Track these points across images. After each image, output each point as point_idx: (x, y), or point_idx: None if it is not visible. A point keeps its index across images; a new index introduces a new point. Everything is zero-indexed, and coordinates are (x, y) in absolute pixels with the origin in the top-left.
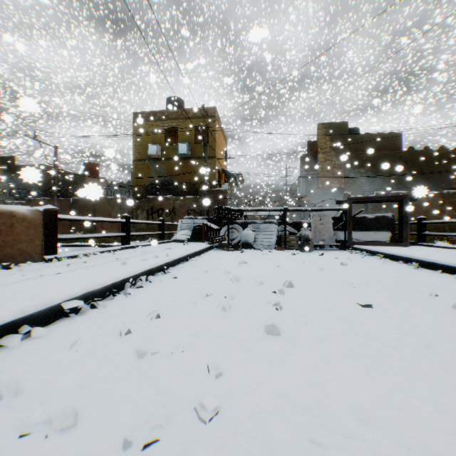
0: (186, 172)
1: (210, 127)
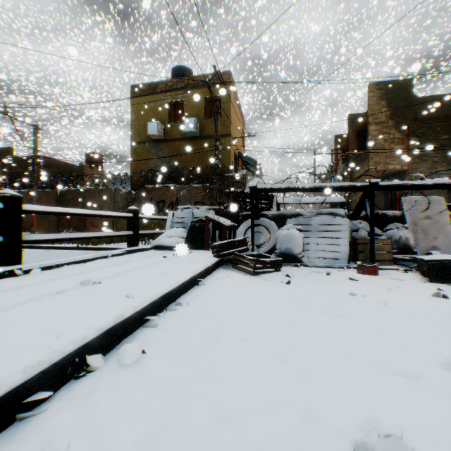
0: (194, 155)
1: (224, 98)
